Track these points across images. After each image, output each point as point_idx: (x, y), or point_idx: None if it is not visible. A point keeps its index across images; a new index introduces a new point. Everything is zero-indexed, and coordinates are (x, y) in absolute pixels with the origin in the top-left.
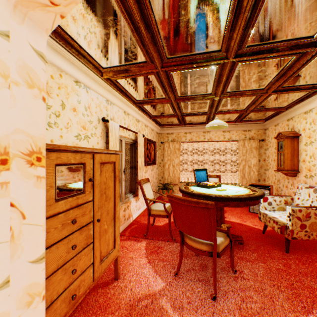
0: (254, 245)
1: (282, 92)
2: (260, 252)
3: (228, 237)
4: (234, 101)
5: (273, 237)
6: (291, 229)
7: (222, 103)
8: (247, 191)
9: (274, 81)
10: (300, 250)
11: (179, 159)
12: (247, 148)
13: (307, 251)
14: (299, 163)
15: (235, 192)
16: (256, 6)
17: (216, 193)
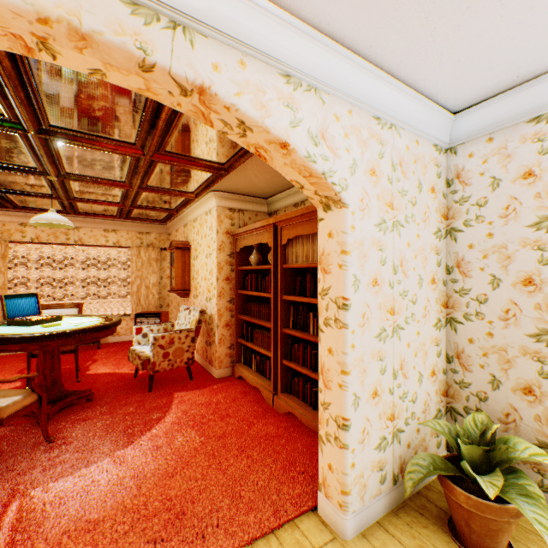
0: (112, 396)
1: (153, 192)
2: (116, 402)
3: (35, 392)
4: (93, 188)
5: (148, 378)
6: (154, 360)
7: (73, 186)
8: (96, 323)
9: (132, 177)
10: (170, 384)
11: (5, 277)
12: (145, 260)
13: (177, 382)
14: (191, 280)
15: (73, 326)
16: (28, 88)
17: (34, 331)
